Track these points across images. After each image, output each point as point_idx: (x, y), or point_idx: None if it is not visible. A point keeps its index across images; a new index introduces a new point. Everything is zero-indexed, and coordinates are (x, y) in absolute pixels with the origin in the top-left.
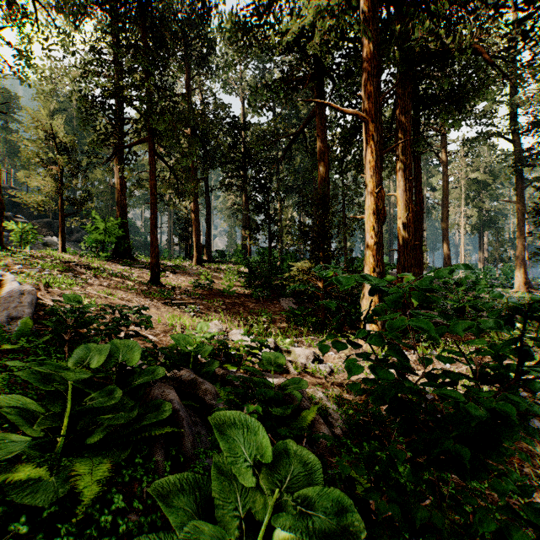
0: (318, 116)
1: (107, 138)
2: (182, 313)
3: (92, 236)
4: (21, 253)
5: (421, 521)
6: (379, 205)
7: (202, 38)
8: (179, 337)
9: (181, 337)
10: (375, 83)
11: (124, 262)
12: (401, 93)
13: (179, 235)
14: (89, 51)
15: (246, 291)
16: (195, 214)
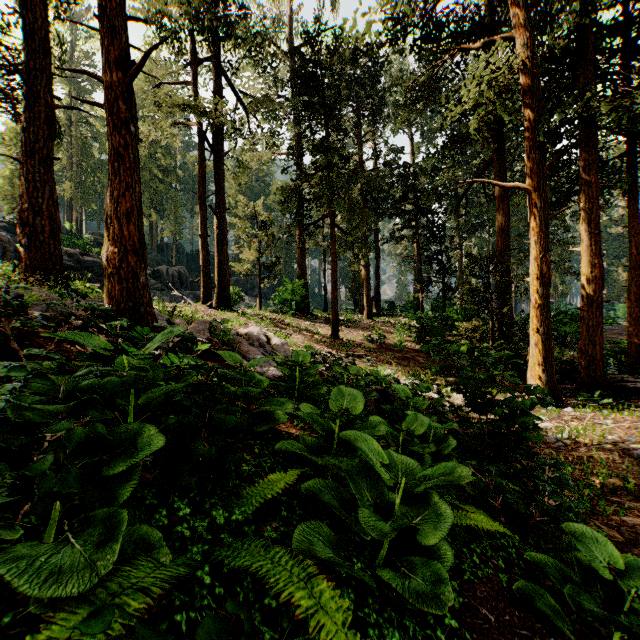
0: (496, 163)
1: (300, 220)
2: (361, 363)
3: (283, 296)
4: (249, 314)
5: (461, 418)
6: (544, 269)
7: (373, 98)
8: (372, 371)
9: (373, 371)
10: (540, 155)
11: (306, 318)
12: (583, 144)
13: (349, 289)
14: (287, 153)
15: (417, 346)
16: (365, 269)
